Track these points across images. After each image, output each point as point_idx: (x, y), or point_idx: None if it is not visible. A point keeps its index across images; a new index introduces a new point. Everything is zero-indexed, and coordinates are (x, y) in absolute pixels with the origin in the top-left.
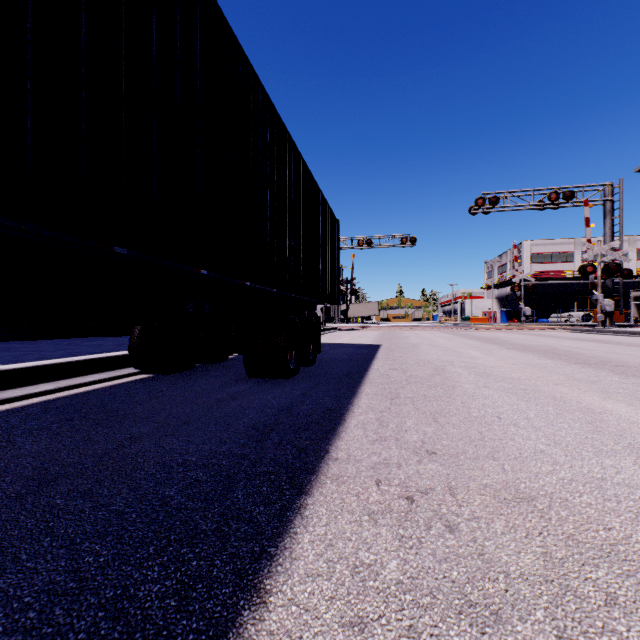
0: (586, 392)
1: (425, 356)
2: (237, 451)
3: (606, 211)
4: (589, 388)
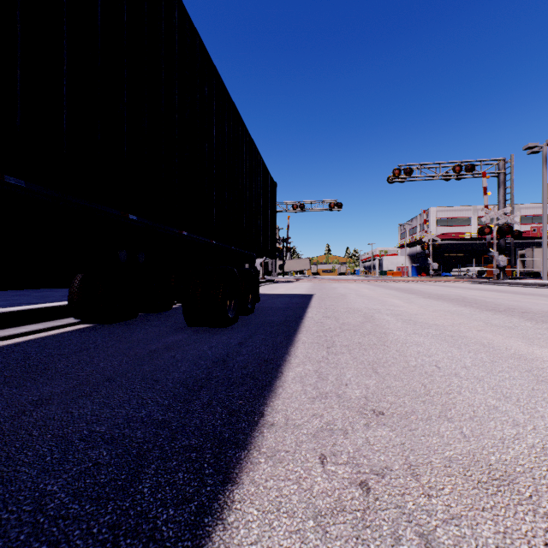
0: (509, 338)
1: (354, 304)
2: (158, 416)
3: (500, 182)
4: (510, 334)
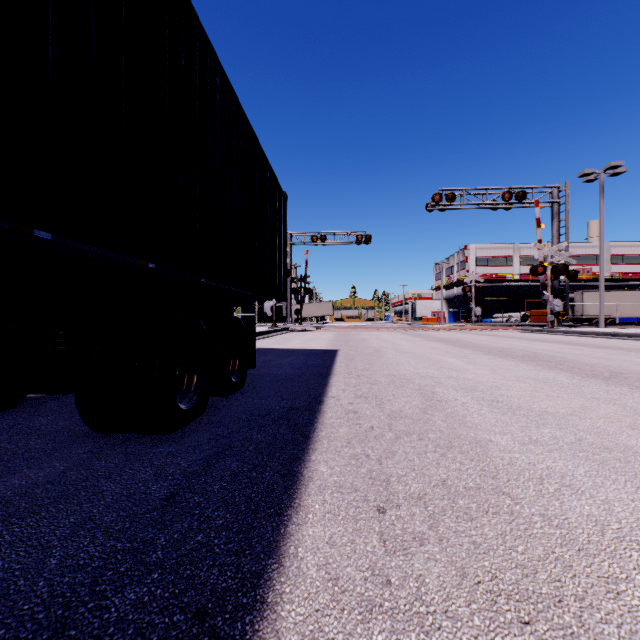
0: None
1: (397, 368)
2: None
3: (554, 213)
4: None
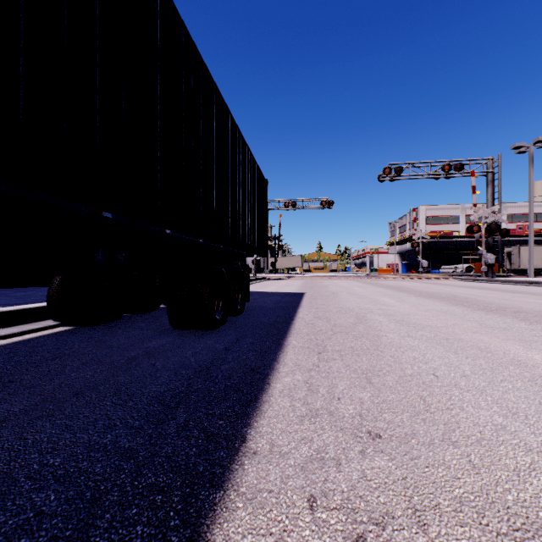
0: (506, 341)
1: (345, 304)
2: (124, 443)
3: (488, 181)
4: (506, 336)
